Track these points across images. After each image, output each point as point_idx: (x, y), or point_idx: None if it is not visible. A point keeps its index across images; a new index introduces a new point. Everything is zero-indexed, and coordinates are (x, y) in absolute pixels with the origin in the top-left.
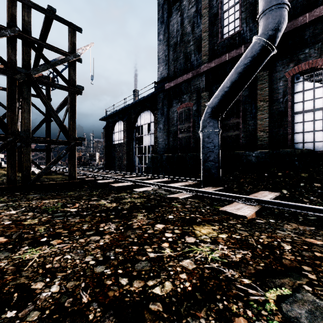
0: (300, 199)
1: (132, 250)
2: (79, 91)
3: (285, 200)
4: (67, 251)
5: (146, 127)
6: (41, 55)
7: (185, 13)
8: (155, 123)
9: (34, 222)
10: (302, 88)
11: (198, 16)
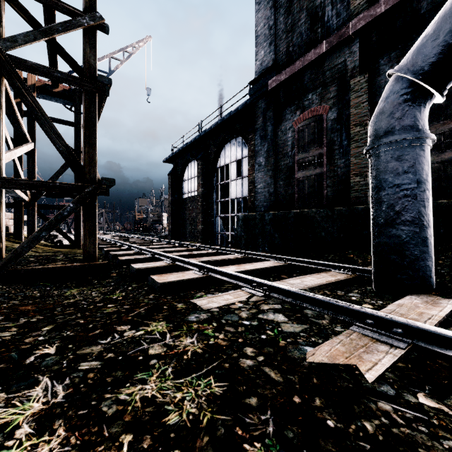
0: None
1: None
2: (103, 87)
3: None
4: None
5: (234, 168)
6: (24, 13)
7: None
8: (249, 157)
9: None
10: None
11: None
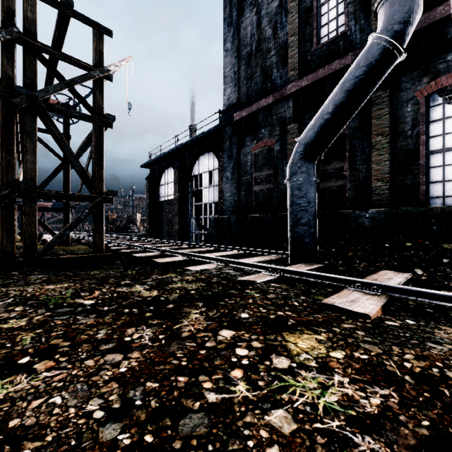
0: (445, 283)
1: (177, 384)
2: (109, 122)
3: (422, 285)
4: (58, 386)
5: (206, 177)
6: (52, 69)
7: (263, 9)
8: (219, 171)
9: (19, 324)
10: (442, 114)
11: (282, 12)
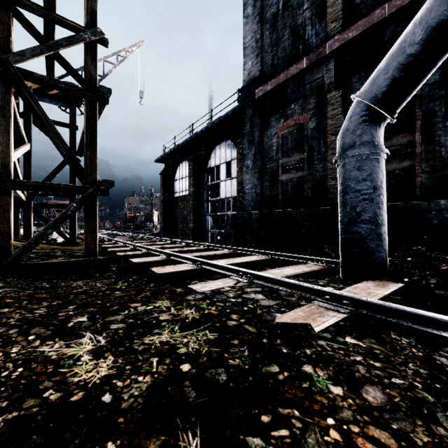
0: None
1: None
2: (103, 96)
3: None
4: None
5: (223, 169)
6: (31, 29)
7: None
8: (238, 160)
9: None
10: None
11: None
